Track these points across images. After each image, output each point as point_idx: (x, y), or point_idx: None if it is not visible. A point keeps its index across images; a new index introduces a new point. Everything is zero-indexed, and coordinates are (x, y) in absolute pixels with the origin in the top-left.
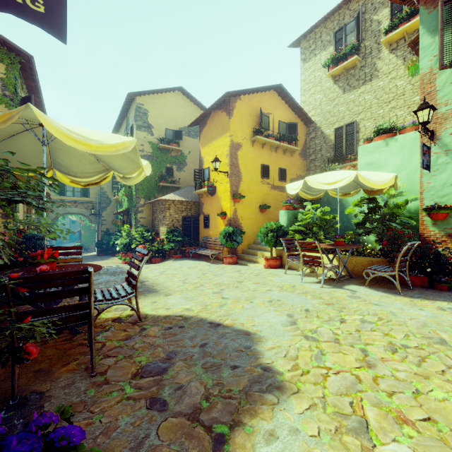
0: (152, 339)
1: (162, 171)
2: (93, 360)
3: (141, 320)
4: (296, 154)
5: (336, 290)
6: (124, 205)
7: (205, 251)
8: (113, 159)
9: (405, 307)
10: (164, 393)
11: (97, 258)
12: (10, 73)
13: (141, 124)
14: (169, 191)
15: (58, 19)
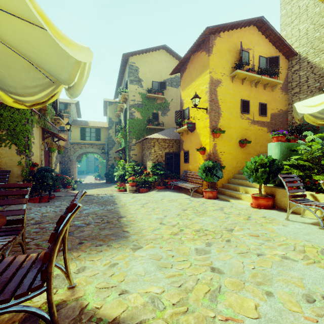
0: None
1: (149, 116)
2: None
3: None
4: (277, 88)
5: None
6: (122, 145)
7: (185, 184)
8: (38, 50)
9: None
10: None
11: (104, 185)
12: None
13: (133, 79)
14: (155, 133)
15: None
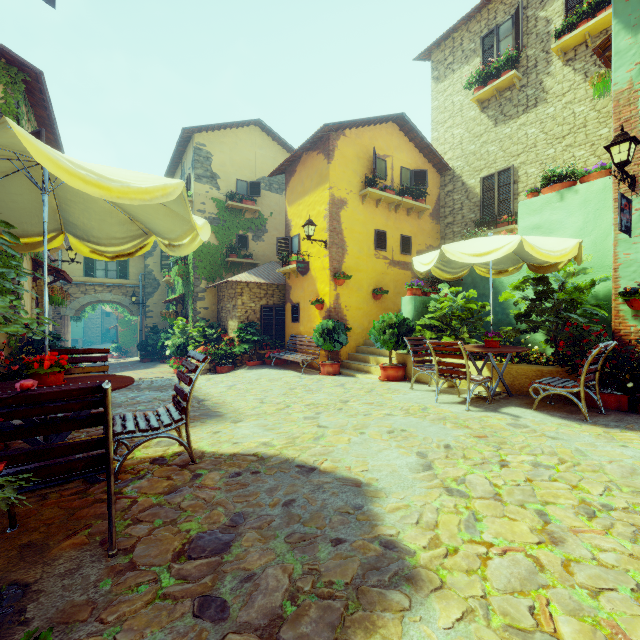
0: (210, 492)
1: (231, 240)
2: (112, 530)
3: (194, 462)
4: (425, 215)
5: (489, 415)
6: (178, 290)
7: (293, 356)
8: (153, 216)
9: (597, 442)
10: (223, 588)
11: (139, 365)
12: (11, 97)
13: (202, 173)
14: (242, 270)
15: None
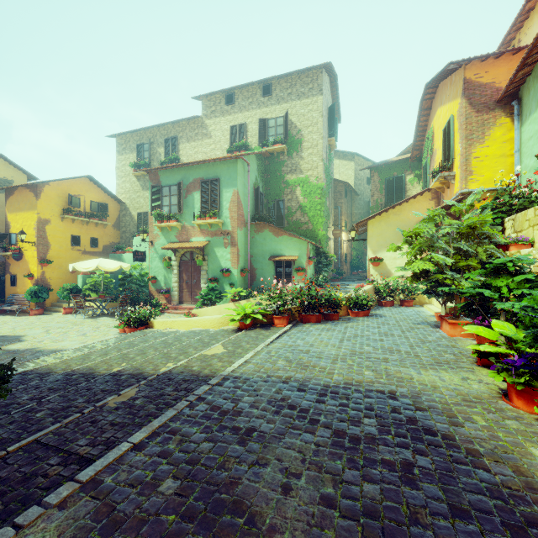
0: None
1: None
2: None
3: None
4: (109, 226)
5: (90, 320)
6: None
7: (10, 307)
8: None
9: (109, 321)
10: None
11: None
12: None
13: None
14: None
15: None
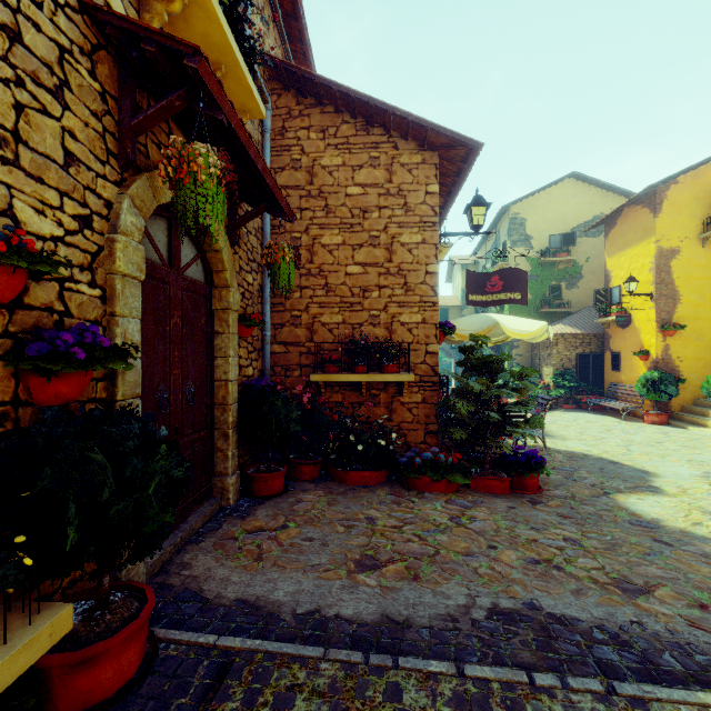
0: (559, 459)
1: (544, 292)
2: None
3: (546, 449)
4: None
5: None
6: None
7: (612, 403)
8: None
9: None
10: (573, 477)
11: None
12: None
13: (516, 239)
14: (555, 318)
15: (524, 297)
